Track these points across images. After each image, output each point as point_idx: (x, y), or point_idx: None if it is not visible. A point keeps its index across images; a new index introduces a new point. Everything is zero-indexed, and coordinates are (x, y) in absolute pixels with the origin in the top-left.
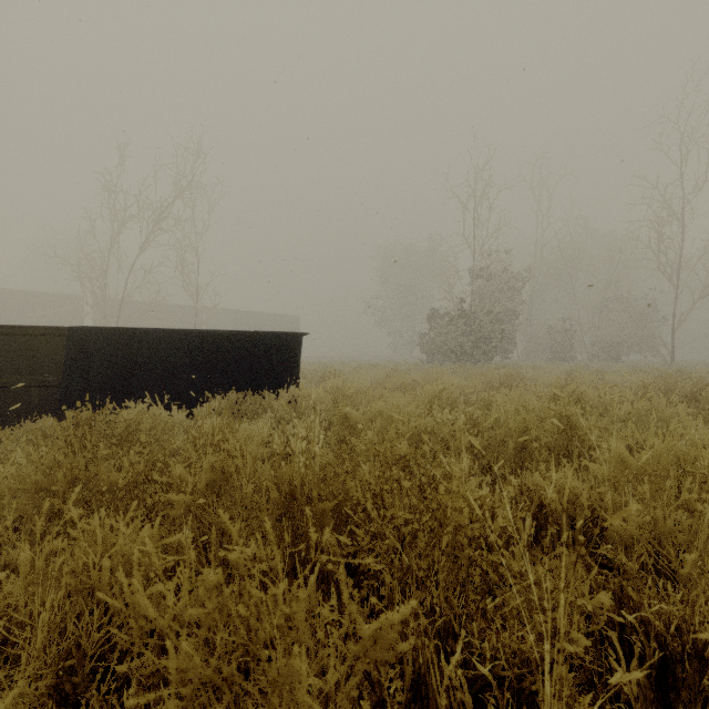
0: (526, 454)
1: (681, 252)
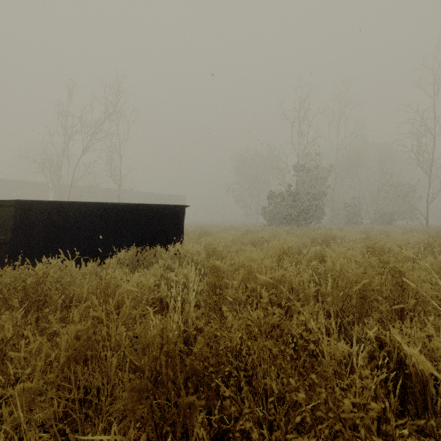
0: (365, 303)
1: (433, 154)
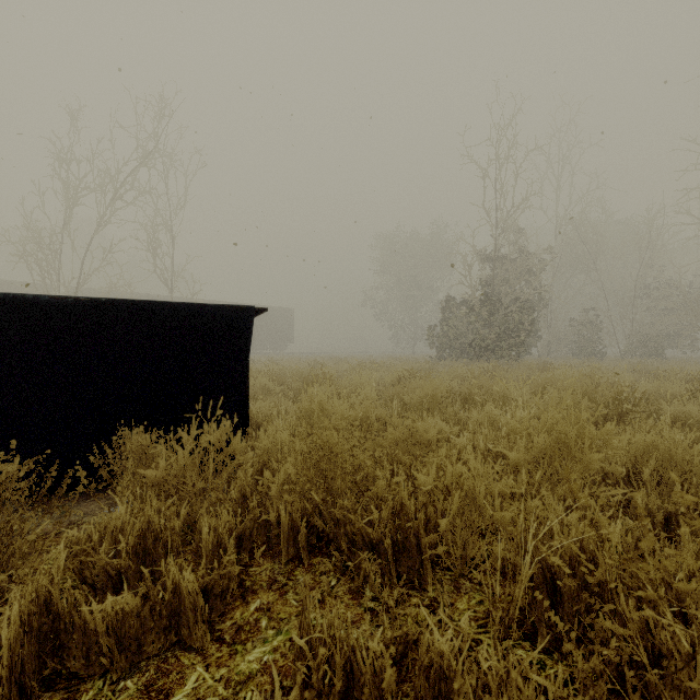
0: None
1: None
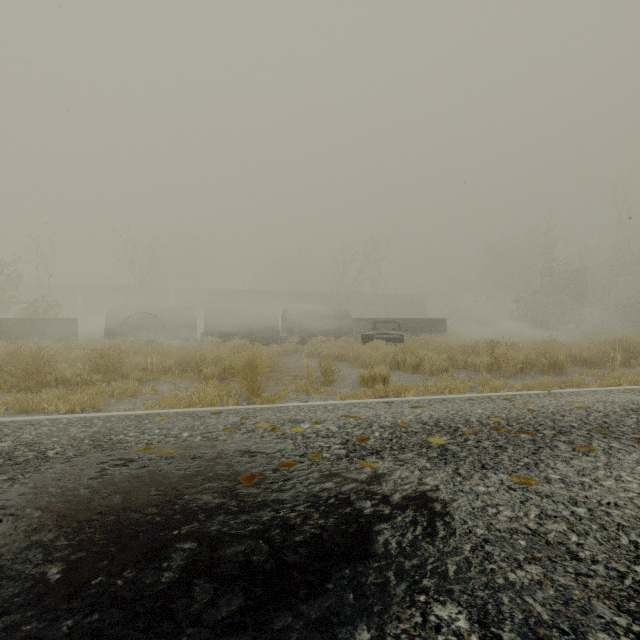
0: None
1: None
